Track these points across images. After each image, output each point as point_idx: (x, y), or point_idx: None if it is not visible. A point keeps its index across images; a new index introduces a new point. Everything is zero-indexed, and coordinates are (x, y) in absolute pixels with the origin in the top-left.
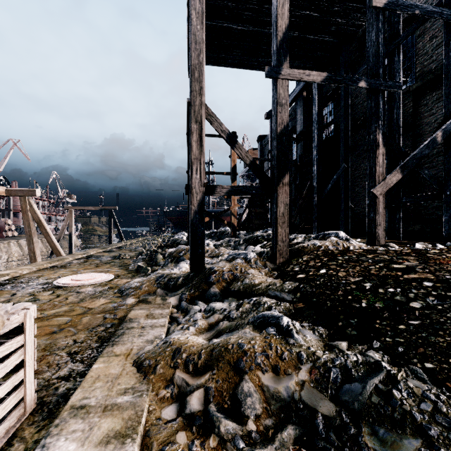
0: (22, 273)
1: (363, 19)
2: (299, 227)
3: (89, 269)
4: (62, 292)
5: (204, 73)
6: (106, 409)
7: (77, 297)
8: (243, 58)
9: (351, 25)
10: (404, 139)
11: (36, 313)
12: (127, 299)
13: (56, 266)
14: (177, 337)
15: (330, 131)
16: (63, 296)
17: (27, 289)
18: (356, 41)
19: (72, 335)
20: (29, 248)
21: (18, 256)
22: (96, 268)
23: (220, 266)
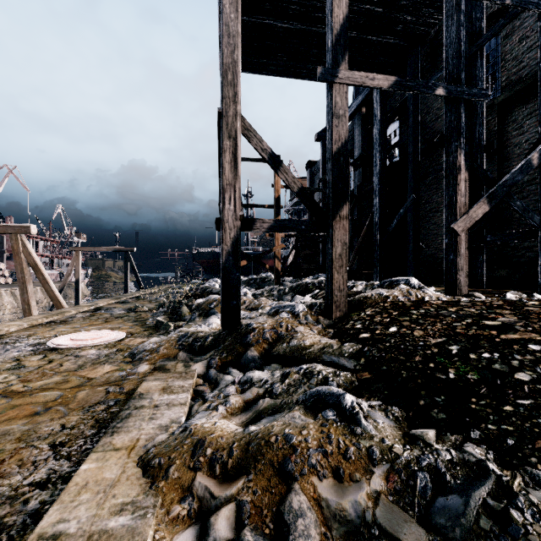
0: (8, 331)
1: (436, 16)
2: (357, 273)
3: (95, 325)
4: (56, 356)
5: (239, 75)
6: (91, 540)
7: (75, 362)
8: (289, 64)
9: (422, 24)
10: (487, 163)
11: (18, 385)
12: (140, 365)
13: (54, 321)
14: (200, 423)
15: (393, 156)
16: (57, 361)
17: (12, 352)
18: (428, 44)
19: (60, 418)
20: (23, 298)
21: (12, 309)
22: (104, 323)
23: (261, 322)
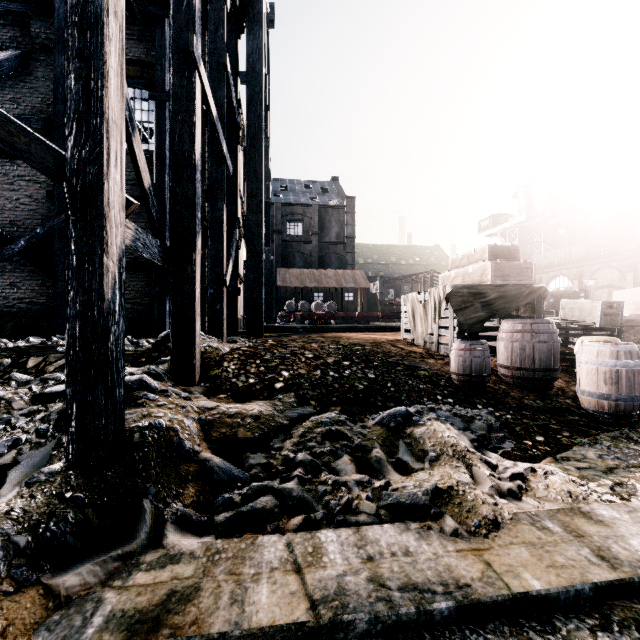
0: None
1: None
2: None
3: None
4: None
5: None
6: (579, 535)
7: None
8: None
9: None
10: None
11: None
12: None
13: None
14: (437, 481)
15: None
16: None
17: None
18: None
19: None
20: None
21: None
22: None
23: (161, 416)
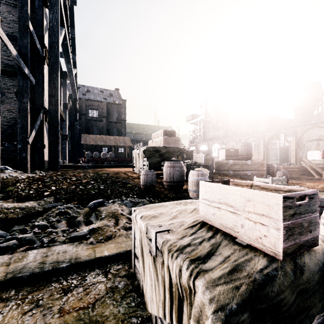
0: None
1: None
2: None
3: None
4: None
5: None
6: None
7: None
8: None
9: None
10: None
11: None
12: None
13: None
14: (95, 226)
15: None
16: None
17: None
18: None
19: None
20: None
21: None
22: None
23: None
